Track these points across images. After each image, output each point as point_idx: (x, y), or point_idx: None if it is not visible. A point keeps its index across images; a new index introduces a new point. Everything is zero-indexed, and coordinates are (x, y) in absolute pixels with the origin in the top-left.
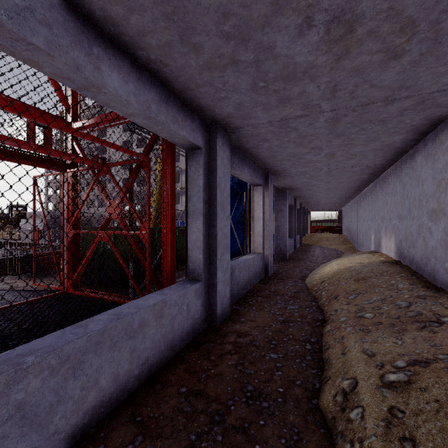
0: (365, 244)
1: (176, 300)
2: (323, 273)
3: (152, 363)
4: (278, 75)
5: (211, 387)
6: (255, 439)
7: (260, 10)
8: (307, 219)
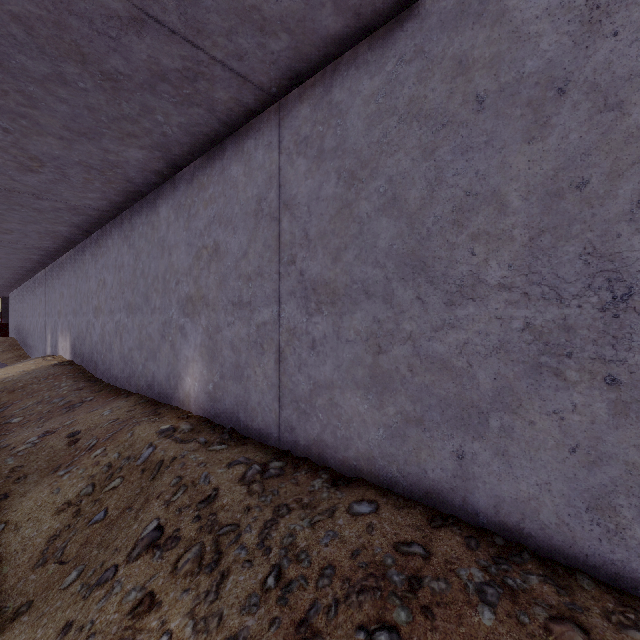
0: (42, 348)
1: None
2: None
3: None
4: None
5: None
6: None
7: None
8: None
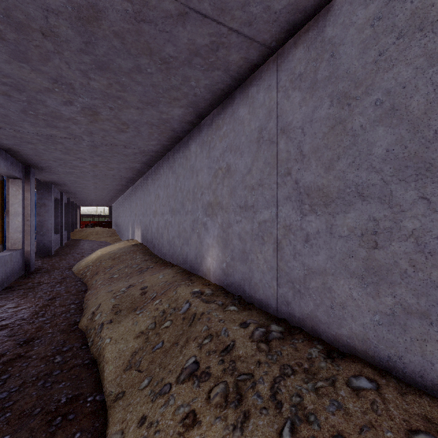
0: (127, 235)
1: None
2: (89, 259)
3: None
4: (48, 113)
5: None
6: (32, 355)
7: (36, 86)
8: (77, 214)
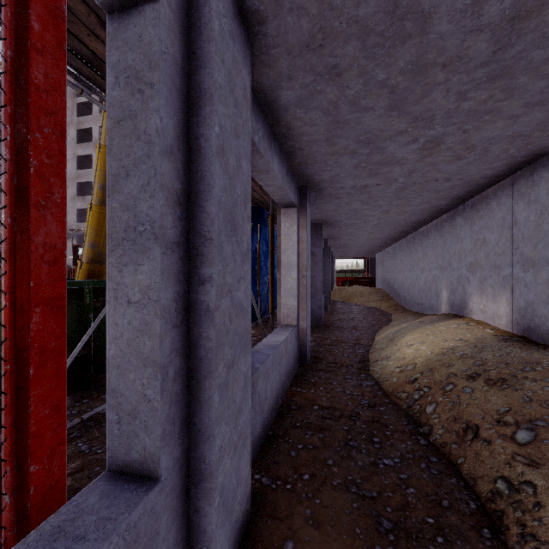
0: (426, 303)
1: None
2: (404, 359)
3: None
4: None
5: None
6: None
7: None
8: (333, 268)
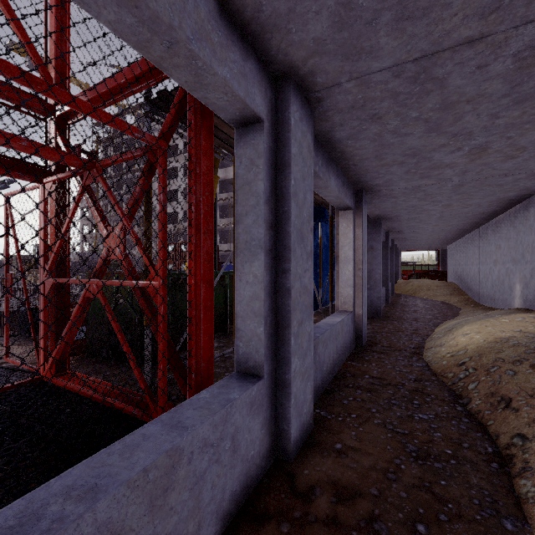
0: (499, 297)
1: (207, 437)
2: (456, 346)
3: None
4: None
5: None
6: None
7: None
8: (398, 261)
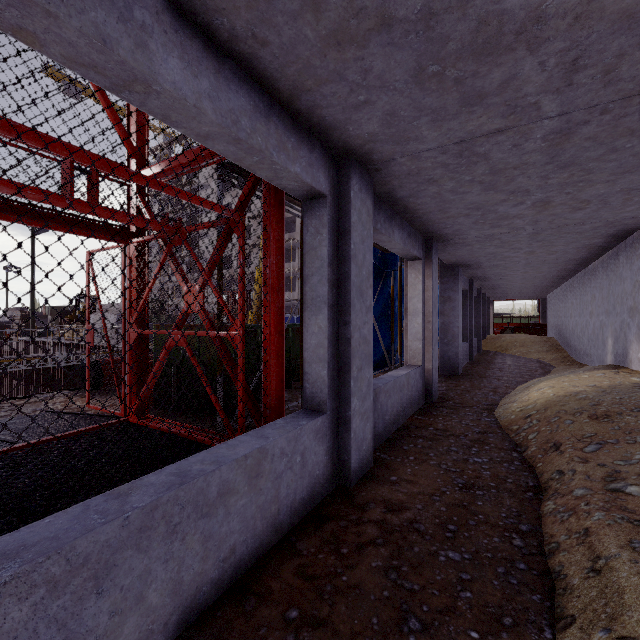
0: (594, 353)
1: (283, 447)
2: (527, 401)
3: (242, 556)
4: (467, 44)
5: (342, 613)
6: None
7: None
8: (489, 312)
